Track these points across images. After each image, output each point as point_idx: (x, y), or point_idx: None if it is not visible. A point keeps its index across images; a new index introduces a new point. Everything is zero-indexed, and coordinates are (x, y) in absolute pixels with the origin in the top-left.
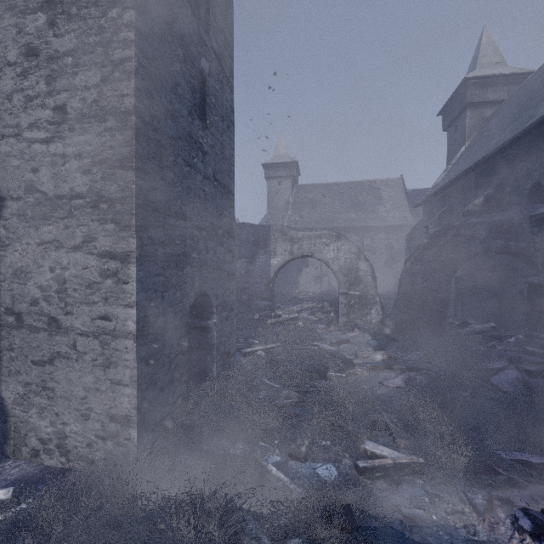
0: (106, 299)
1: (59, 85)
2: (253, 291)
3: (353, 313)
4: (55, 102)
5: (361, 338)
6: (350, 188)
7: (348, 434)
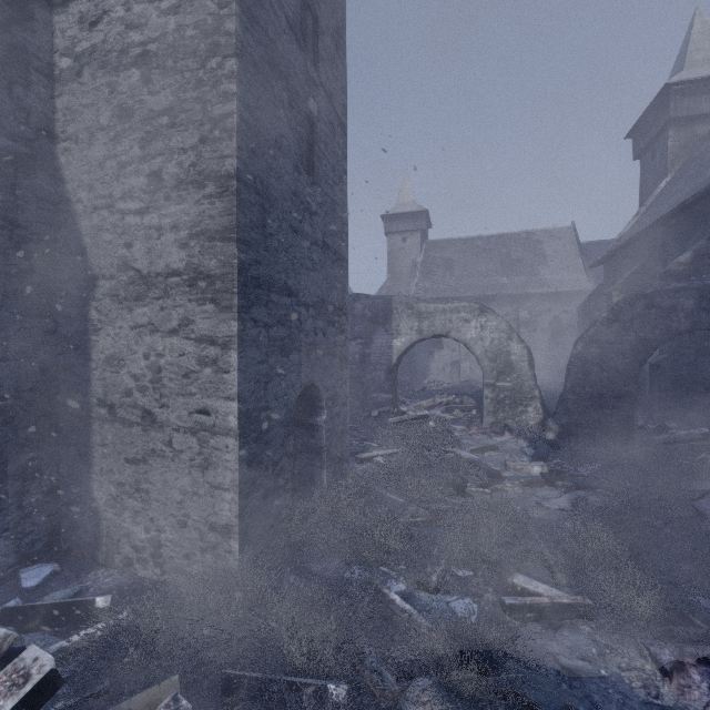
0: (205, 390)
1: (154, 149)
2: (370, 380)
3: (502, 411)
4: (150, 168)
5: (513, 445)
6: (500, 242)
7: (492, 564)
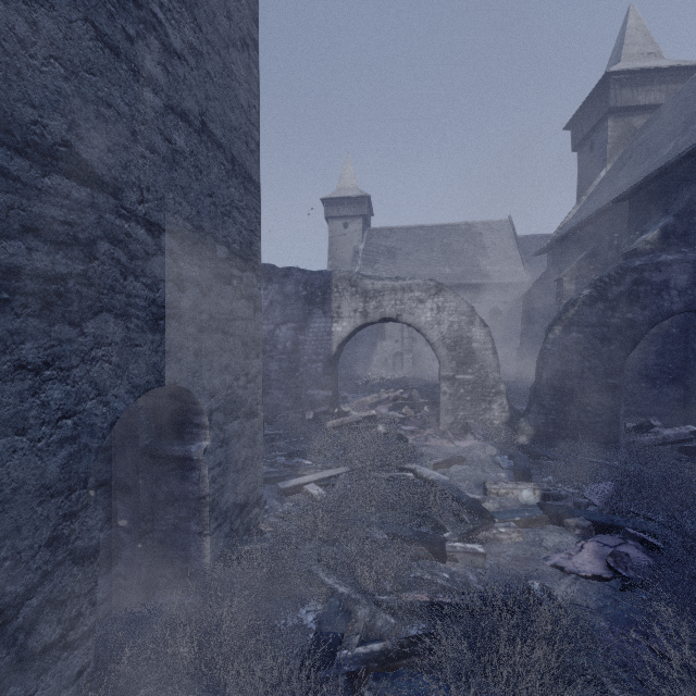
0: None
1: None
2: (305, 374)
3: (462, 409)
4: None
5: (481, 452)
6: (441, 233)
7: None
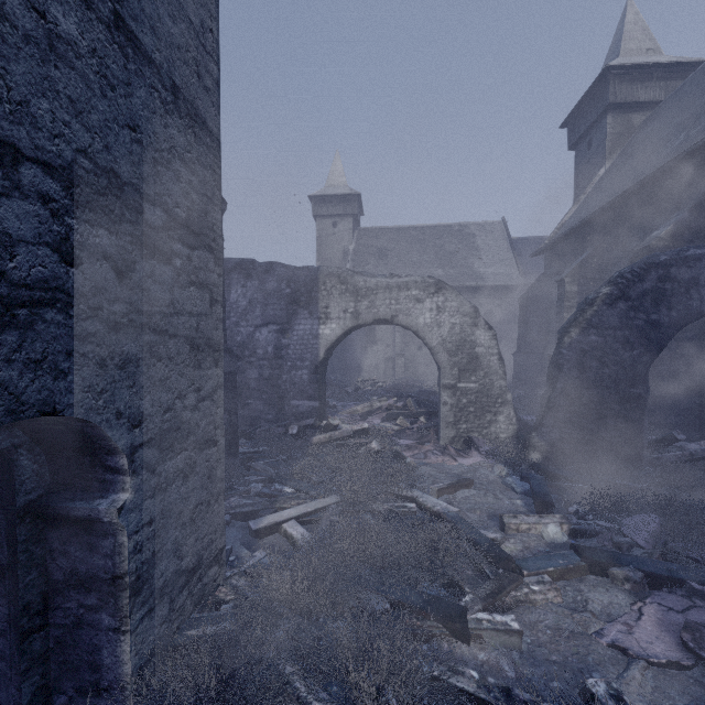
0: None
1: None
2: (289, 382)
3: (465, 421)
4: None
5: (489, 472)
6: (434, 233)
7: None
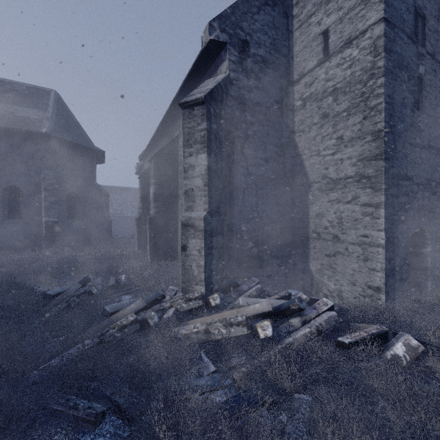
0: (365, 227)
1: (338, 127)
2: None
3: None
4: (337, 135)
5: None
6: None
7: None
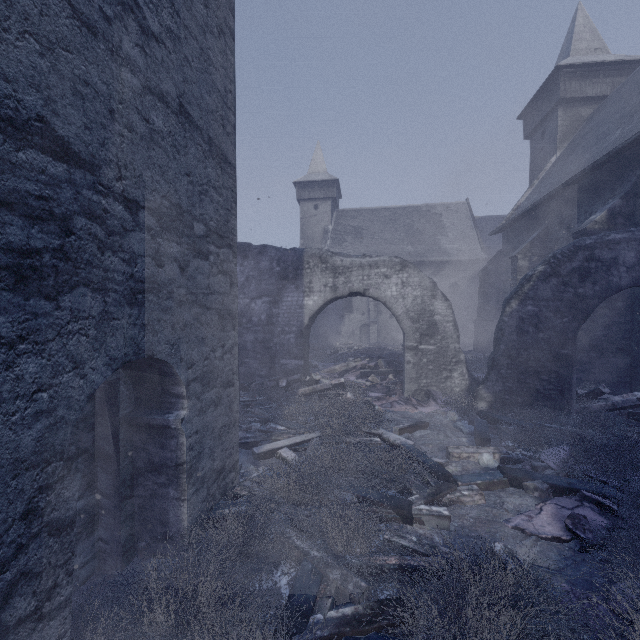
0: None
1: None
2: (279, 344)
3: (425, 377)
4: None
5: (443, 417)
6: (404, 214)
7: None
